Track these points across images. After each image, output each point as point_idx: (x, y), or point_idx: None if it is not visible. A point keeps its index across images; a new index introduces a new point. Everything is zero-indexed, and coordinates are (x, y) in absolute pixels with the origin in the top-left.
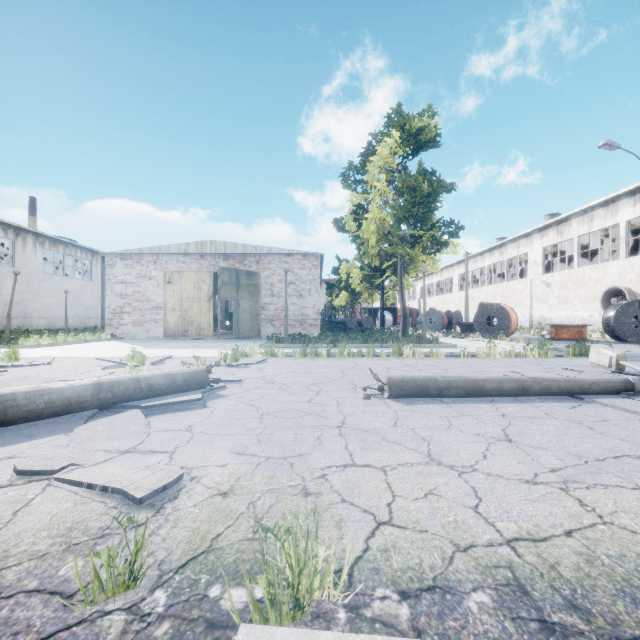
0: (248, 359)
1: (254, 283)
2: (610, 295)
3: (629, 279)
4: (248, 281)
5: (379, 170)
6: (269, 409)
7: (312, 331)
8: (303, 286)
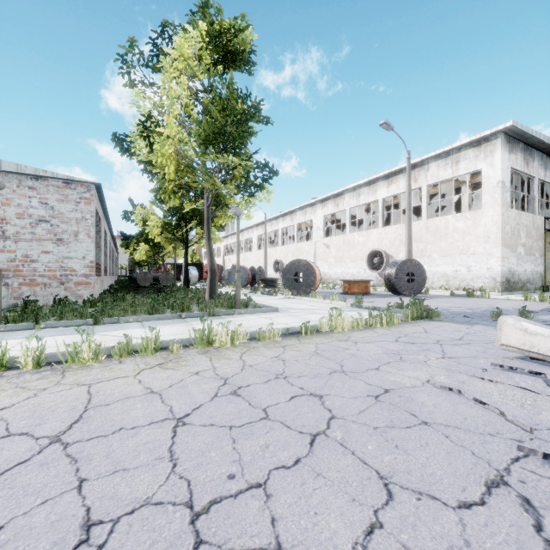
0: None
1: None
2: (372, 256)
3: (385, 244)
4: None
5: (179, 74)
6: None
7: (81, 292)
8: (65, 227)
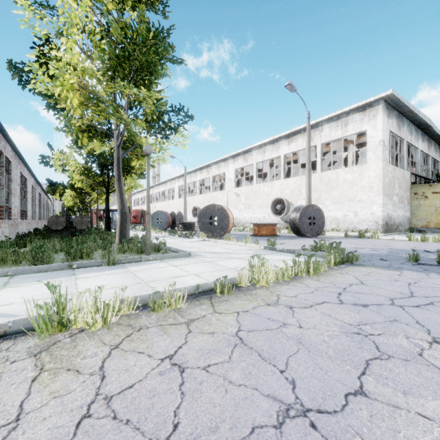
0: None
1: None
2: (275, 203)
3: (286, 193)
4: None
5: None
6: None
7: None
8: None
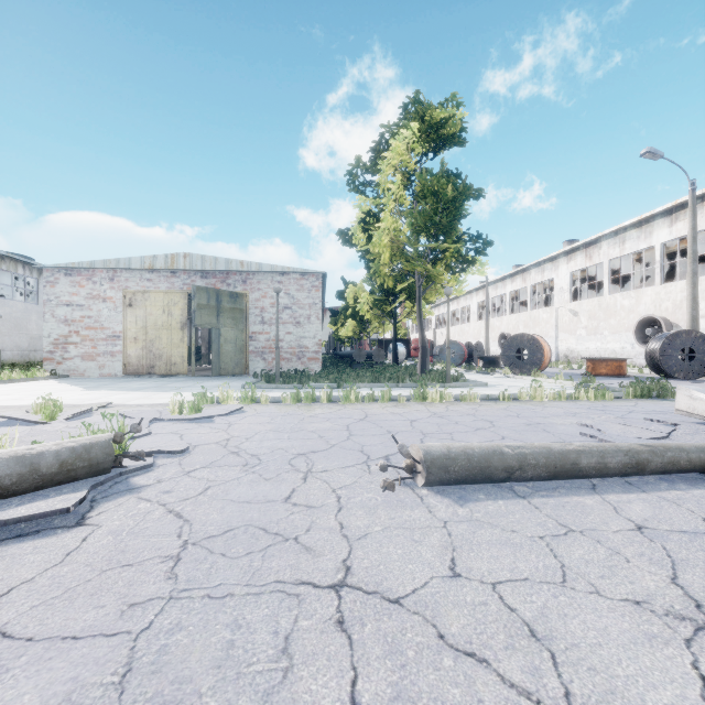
0: (216, 408)
1: (240, 307)
2: (644, 325)
3: (665, 307)
4: (232, 304)
5: (393, 170)
6: (205, 526)
7: (312, 366)
8: (301, 311)
